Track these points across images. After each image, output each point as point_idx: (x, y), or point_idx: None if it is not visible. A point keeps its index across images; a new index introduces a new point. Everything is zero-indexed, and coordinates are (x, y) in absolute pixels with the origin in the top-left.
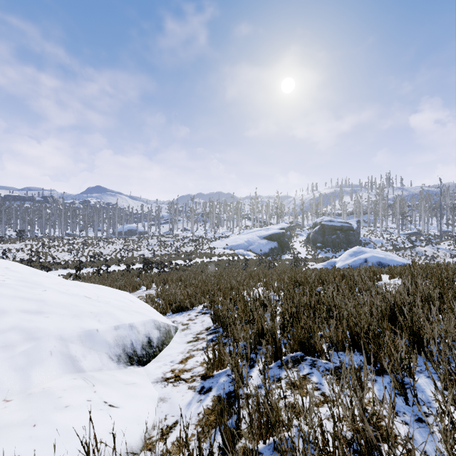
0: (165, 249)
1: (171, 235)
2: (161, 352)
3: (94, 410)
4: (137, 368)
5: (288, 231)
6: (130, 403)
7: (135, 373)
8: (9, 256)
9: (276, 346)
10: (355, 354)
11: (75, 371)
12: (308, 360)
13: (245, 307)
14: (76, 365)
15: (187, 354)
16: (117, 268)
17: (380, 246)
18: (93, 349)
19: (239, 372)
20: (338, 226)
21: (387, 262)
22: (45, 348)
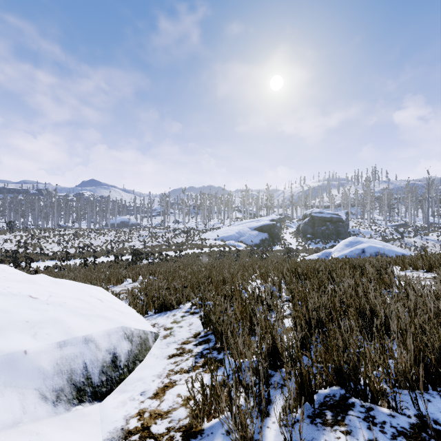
0: (156, 240)
1: (163, 227)
2: (131, 373)
3: None
4: (88, 407)
5: (278, 223)
6: None
7: (80, 420)
8: None
9: (301, 380)
10: (432, 395)
11: None
12: (357, 406)
13: (243, 307)
14: None
15: (166, 379)
16: (106, 259)
17: (368, 237)
18: (12, 385)
19: None
20: (328, 218)
21: (385, 252)
22: None
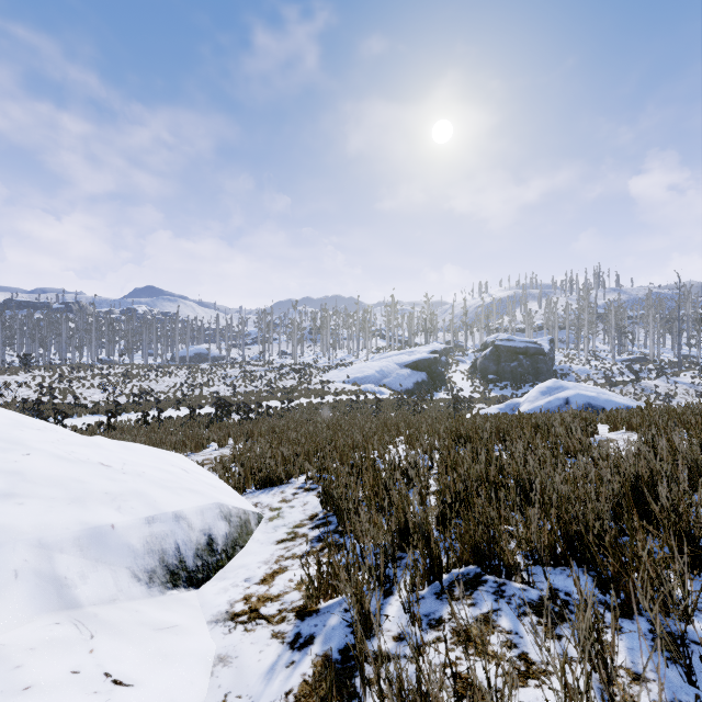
0: (252, 384)
1: (261, 362)
2: (231, 560)
3: (81, 695)
4: (184, 593)
5: (443, 356)
6: (158, 673)
7: (178, 604)
8: (6, 394)
9: (431, 556)
10: (575, 571)
11: (62, 607)
12: (489, 582)
13: (376, 480)
14: (65, 594)
15: (275, 565)
16: (175, 413)
17: (585, 378)
18: (103, 562)
19: (365, 609)
20: (521, 348)
21: (600, 404)
22: (5, 564)
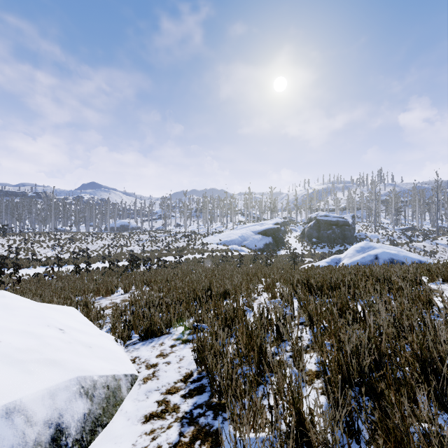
0: (156, 245)
1: (163, 230)
2: None
3: None
4: None
5: (282, 227)
6: None
7: None
8: None
9: None
10: None
11: None
12: None
13: (249, 337)
14: None
15: None
16: (102, 265)
17: (376, 241)
18: None
19: None
20: (334, 221)
21: (400, 259)
22: None
